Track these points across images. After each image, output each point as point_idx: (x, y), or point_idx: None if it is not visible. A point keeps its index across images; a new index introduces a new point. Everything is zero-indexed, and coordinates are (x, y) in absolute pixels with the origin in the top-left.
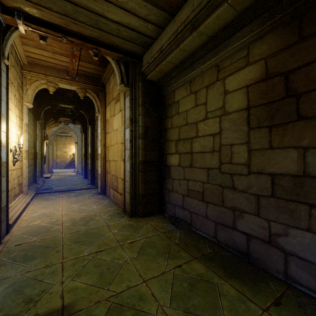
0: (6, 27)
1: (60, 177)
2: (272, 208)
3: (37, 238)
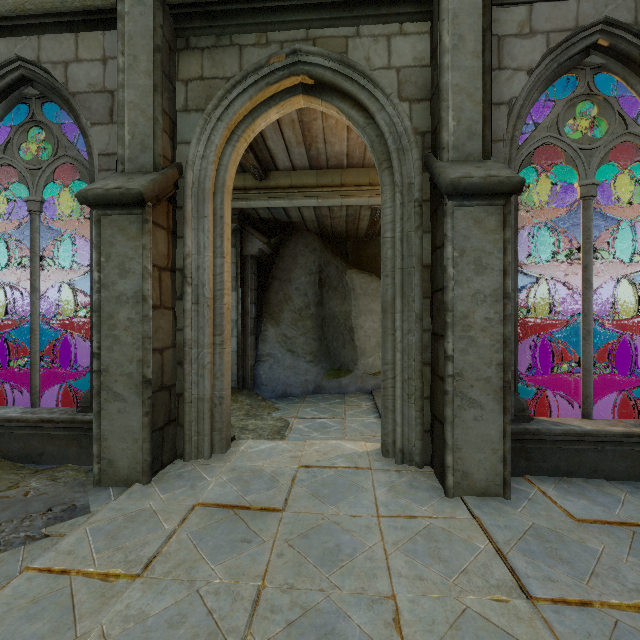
0: None
1: None
2: None
3: None
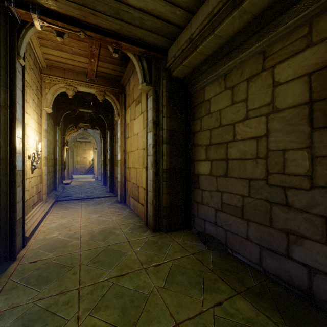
0: (21, 23)
1: (79, 183)
2: None
3: (53, 255)
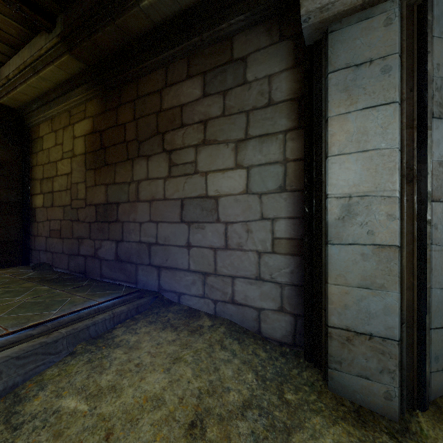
0: None
1: None
2: (96, 230)
3: None
